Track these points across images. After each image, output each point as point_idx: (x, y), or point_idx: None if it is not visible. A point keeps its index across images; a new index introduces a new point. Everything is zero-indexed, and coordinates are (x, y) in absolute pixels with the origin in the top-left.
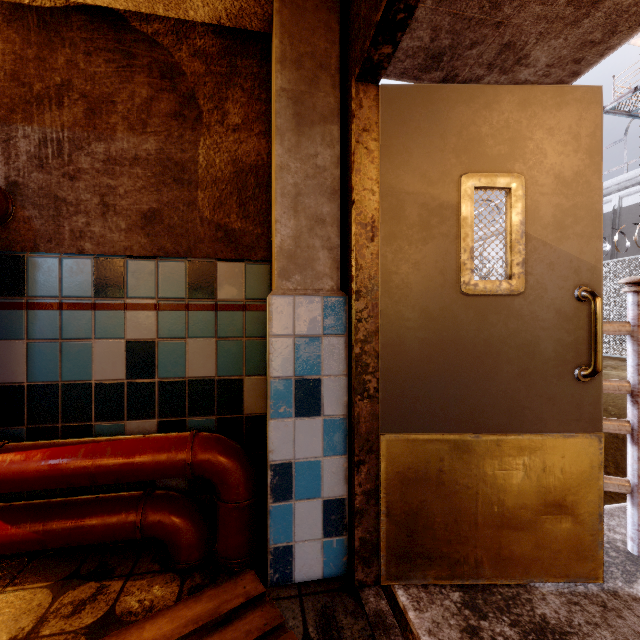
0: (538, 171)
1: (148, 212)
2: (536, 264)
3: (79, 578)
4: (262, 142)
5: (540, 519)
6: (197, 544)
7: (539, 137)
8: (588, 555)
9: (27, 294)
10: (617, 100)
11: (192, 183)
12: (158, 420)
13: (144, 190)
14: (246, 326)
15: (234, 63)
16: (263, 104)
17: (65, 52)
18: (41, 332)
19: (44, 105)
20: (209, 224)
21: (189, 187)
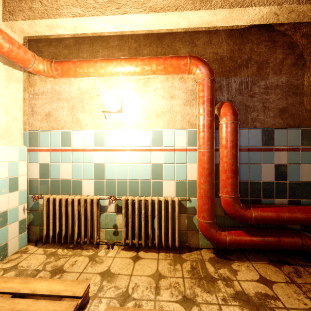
0: None
1: (282, 108)
2: None
3: (277, 262)
4: None
5: None
6: None
7: None
8: None
9: None
10: None
11: (301, 94)
12: (288, 199)
13: (280, 99)
14: None
15: None
16: None
17: (249, 45)
18: (241, 160)
19: (241, 68)
20: (309, 112)
21: (300, 96)
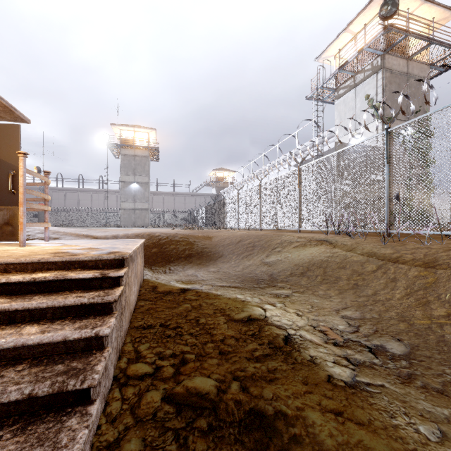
0: (3, 144)
1: None
2: (2, 166)
3: None
4: None
5: (3, 226)
6: None
7: (3, 136)
8: (16, 235)
9: None
10: (311, 93)
11: None
12: None
13: None
14: None
15: None
16: None
17: None
18: None
19: None
20: None
21: None
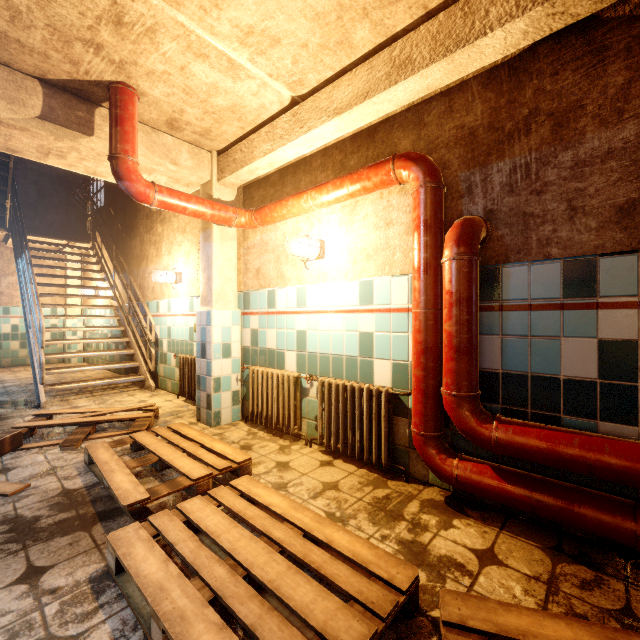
0: None
1: (624, 204)
2: None
3: (566, 555)
4: None
5: None
6: None
7: None
8: None
9: (501, 298)
10: None
11: None
12: None
13: (619, 182)
14: None
15: None
16: None
17: (532, 85)
18: (512, 329)
19: (513, 139)
20: None
21: None
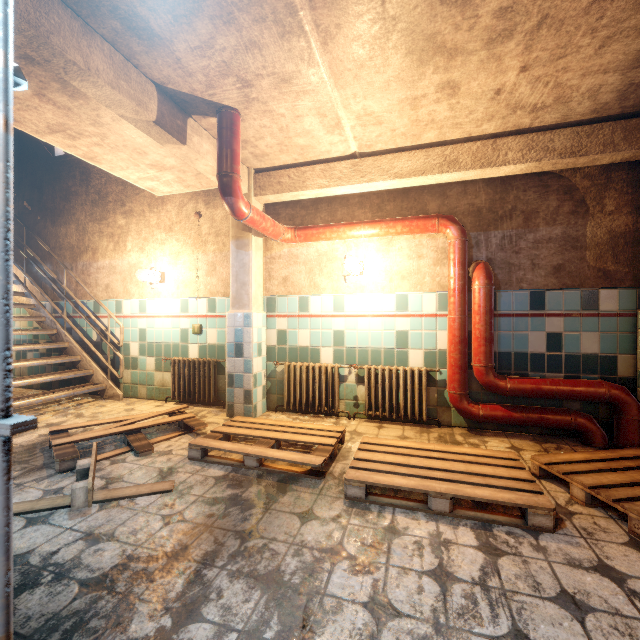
0: None
1: (556, 266)
2: None
3: (540, 441)
4: (628, 218)
5: None
6: (603, 438)
7: None
8: None
9: (497, 310)
10: None
11: (582, 247)
12: (563, 374)
13: (554, 254)
14: (619, 325)
15: (609, 176)
16: (629, 195)
17: (513, 193)
18: (503, 327)
19: (503, 220)
20: (593, 269)
21: (580, 250)
